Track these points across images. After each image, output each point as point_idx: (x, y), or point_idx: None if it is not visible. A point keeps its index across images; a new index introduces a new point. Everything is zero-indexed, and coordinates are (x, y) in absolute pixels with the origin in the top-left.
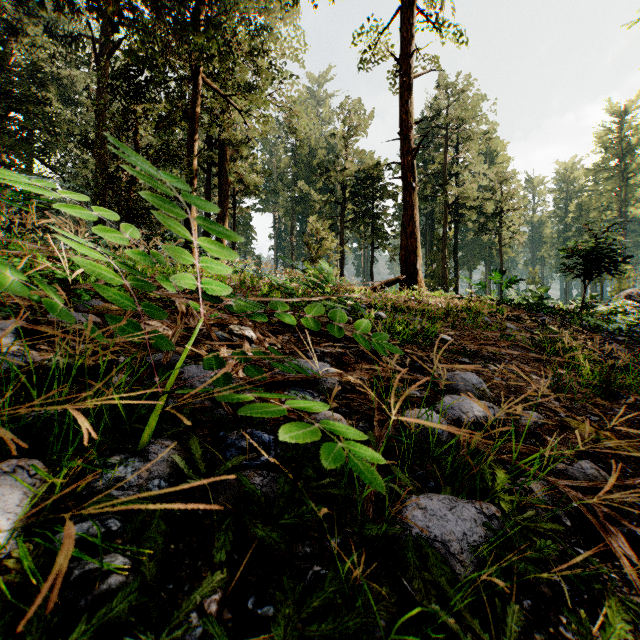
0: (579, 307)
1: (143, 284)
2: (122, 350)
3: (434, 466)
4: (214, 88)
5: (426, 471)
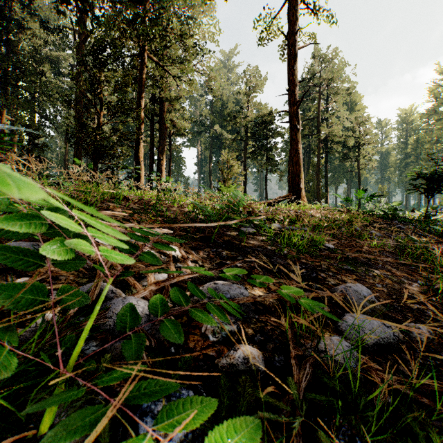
0: (422, 216)
1: (64, 231)
2: (59, 280)
3: (362, 427)
4: (155, 61)
5: (350, 424)
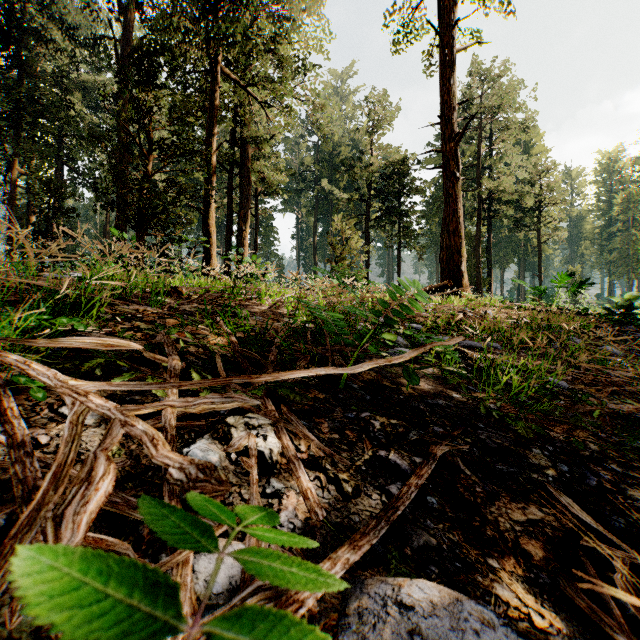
0: None
1: None
2: None
3: None
4: (234, 79)
5: None
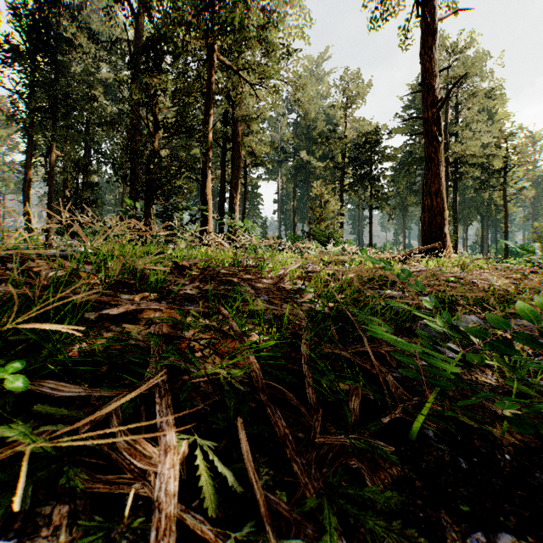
0: None
1: None
2: None
3: None
4: (227, 65)
5: None
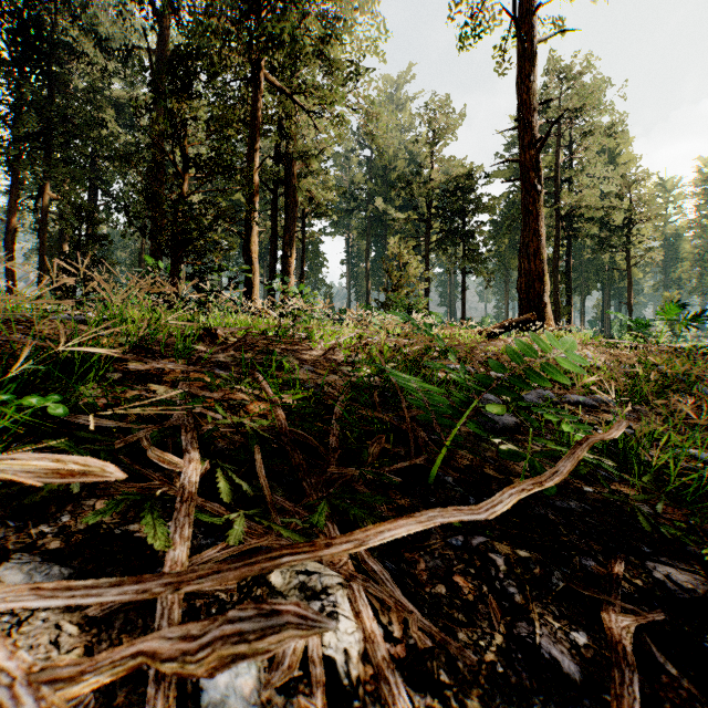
0: None
1: None
2: None
3: None
4: (278, 87)
5: None
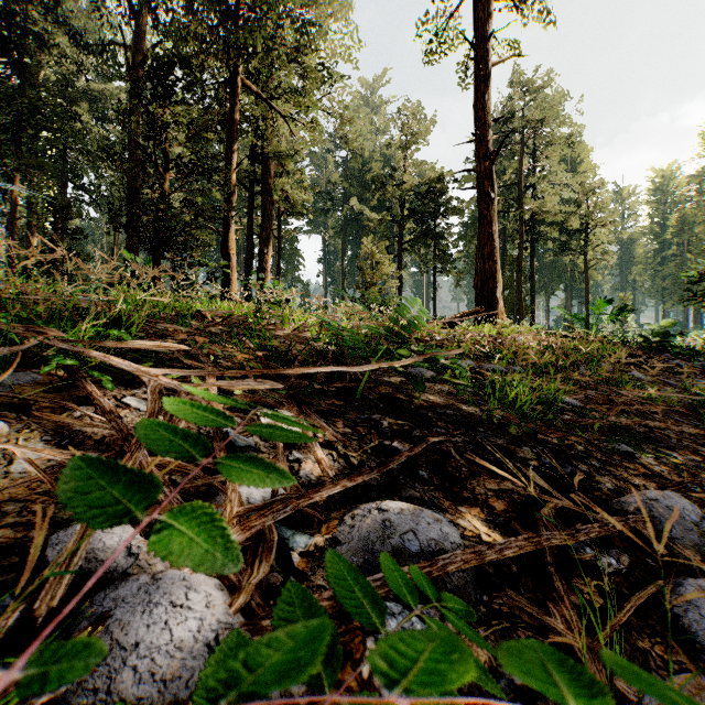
0: None
1: None
2: (4, 514)
3: None
4: (255, 91)
5: None
